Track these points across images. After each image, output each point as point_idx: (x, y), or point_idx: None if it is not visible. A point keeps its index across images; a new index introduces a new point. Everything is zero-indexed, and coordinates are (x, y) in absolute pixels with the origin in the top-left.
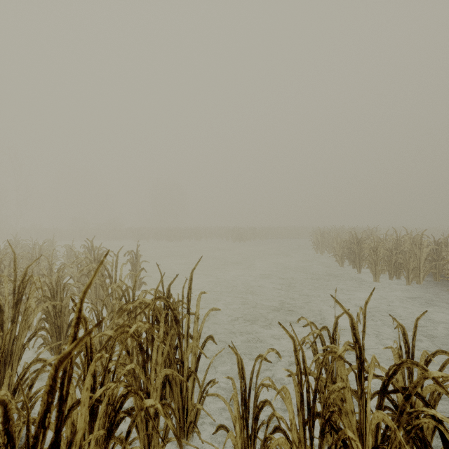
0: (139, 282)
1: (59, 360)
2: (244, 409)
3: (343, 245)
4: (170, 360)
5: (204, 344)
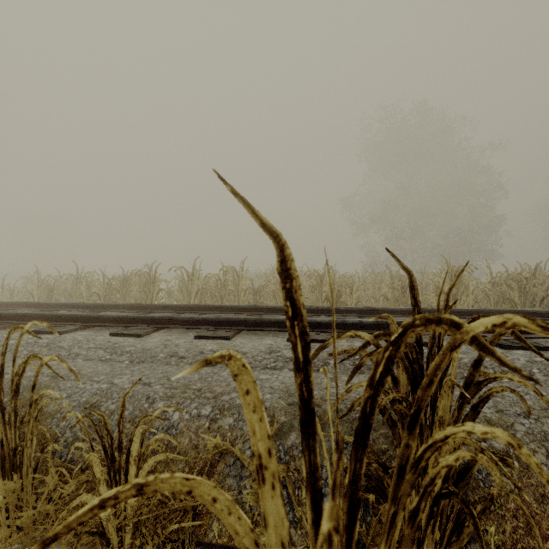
0: None
1: (152, 264)
2: (168, 295)
3: None
4: None
5: None
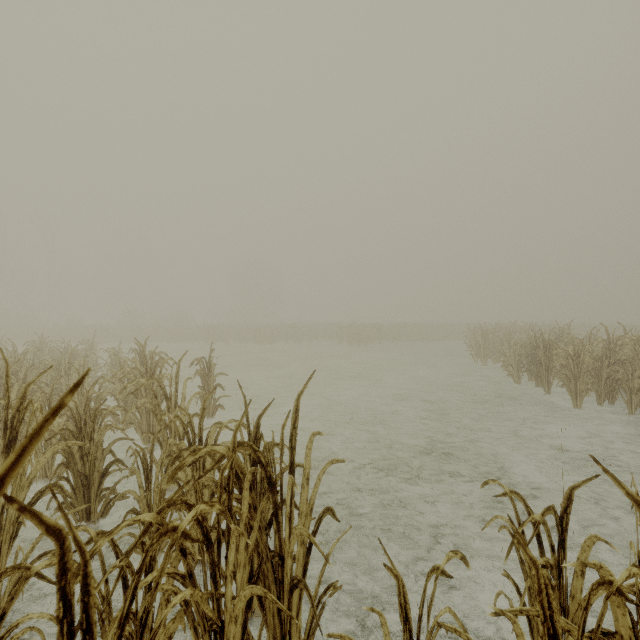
0: (214, 404)
1: None
2: None
3: (519, 350)
4: (261, 554)
5: (318, 524)
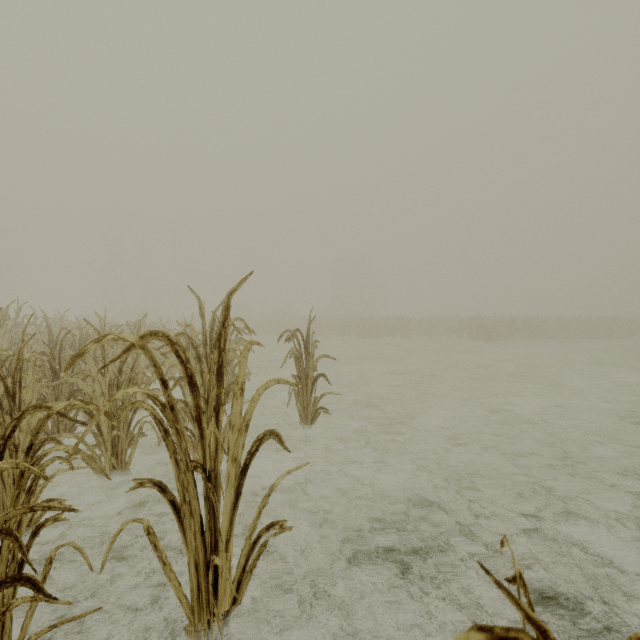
0: (314, 405)
1: None
2: None
3: None
4: None
5: None
